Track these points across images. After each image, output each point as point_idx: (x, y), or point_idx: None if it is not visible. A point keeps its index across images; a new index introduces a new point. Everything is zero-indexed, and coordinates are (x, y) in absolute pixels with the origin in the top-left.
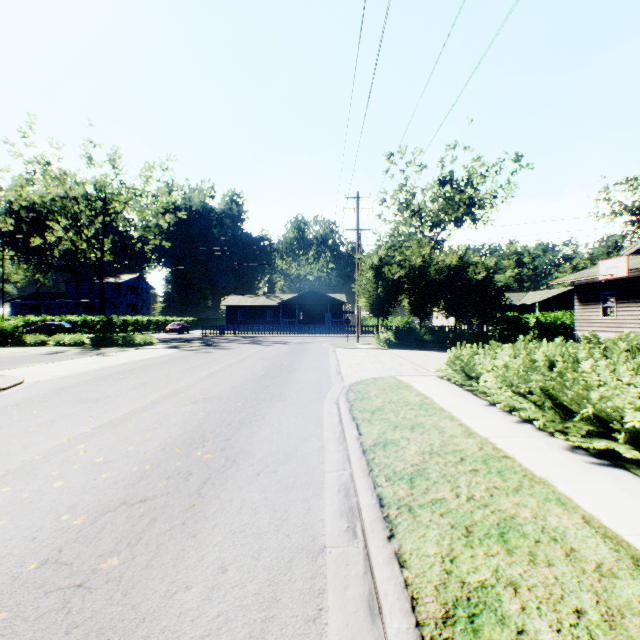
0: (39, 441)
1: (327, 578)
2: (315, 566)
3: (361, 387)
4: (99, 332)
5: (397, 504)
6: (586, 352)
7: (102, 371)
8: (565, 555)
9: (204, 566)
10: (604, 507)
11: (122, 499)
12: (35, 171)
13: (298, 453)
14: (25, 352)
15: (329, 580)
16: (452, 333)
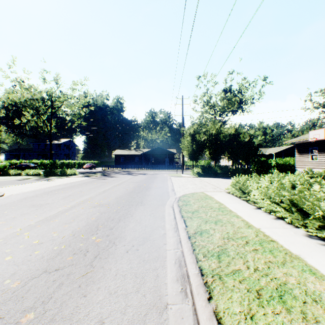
0: (3, 230)
1: None
2: (161, 320)
3: (185, 198)
4: (49, 168)
5: (211, 274)
6: (314, 179)
7: (47, 189)
8: None
9: (89, 320)
10: None
11: (44, 269)
12: (16, 85)
13: (151, 238)
14: (9, 179)
15: None
16: (231, 169)
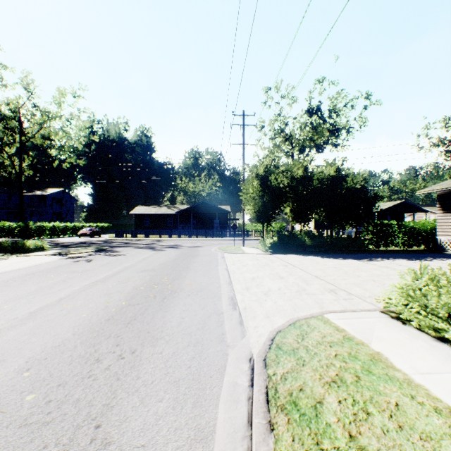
0: None
1: None
2: None
3: (289, 370)
4: (17, 236)
5: None
6: None
7: None
8: None
9: None
10: None
11: None
12: None
13: None
14: None
15: None
16: (329, 238)
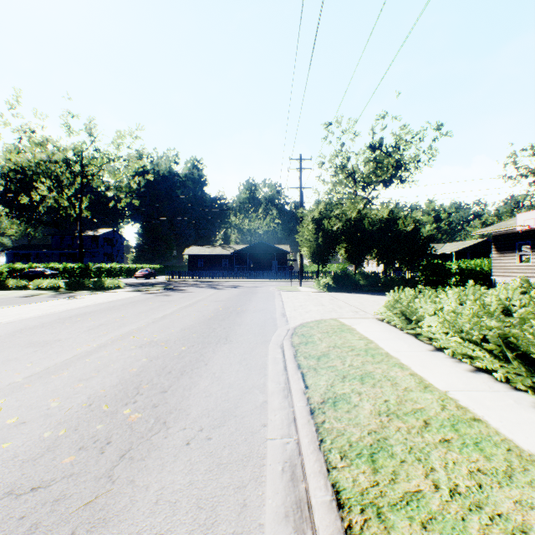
0: None
1: None
2: None
3: (305, 330)
4: (78, 277)
5: (360, 503)
6: None
7: (64, 313)
8: None
9: None
10: None
11: (9, 486)
12: (21, 138)
13: (238, 411)
14: (5, 295)
15: None
16: (383, 278)
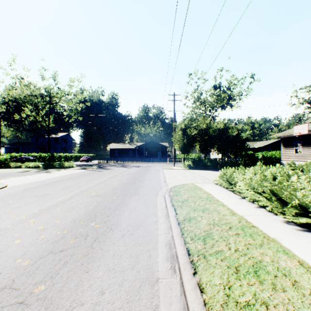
0: (10, 217)
1: (160, 298)
2: (153, 290)
3: (176, 189)
4: (47, 161)
5: (197, 253)
6: (293, 171)
7: (47, 180)
8: (292, 285)
9: (92, 290)
10: (309, 255)
11: (50, 250)
12: (16, 82)
13: (144, 224)
14: (10, 171)
15: (161, 299)
16: (220, 162)
